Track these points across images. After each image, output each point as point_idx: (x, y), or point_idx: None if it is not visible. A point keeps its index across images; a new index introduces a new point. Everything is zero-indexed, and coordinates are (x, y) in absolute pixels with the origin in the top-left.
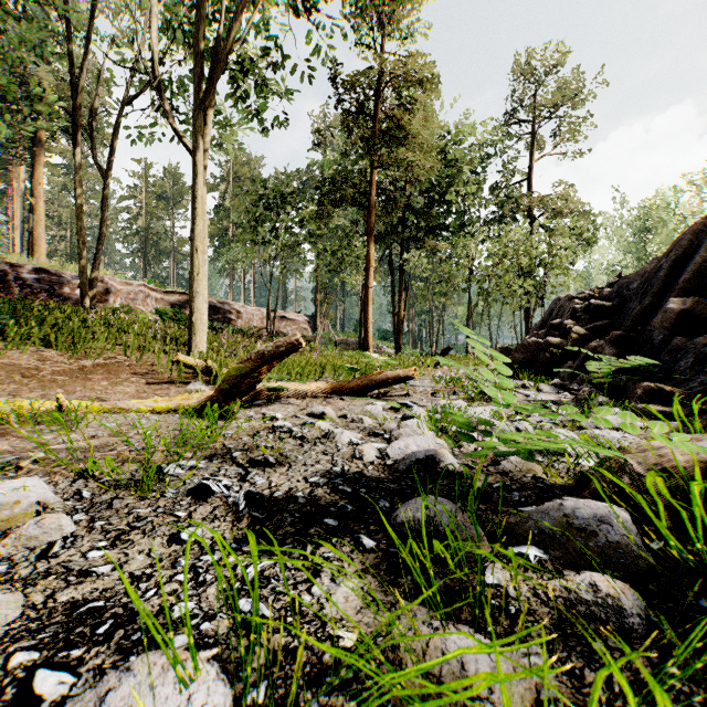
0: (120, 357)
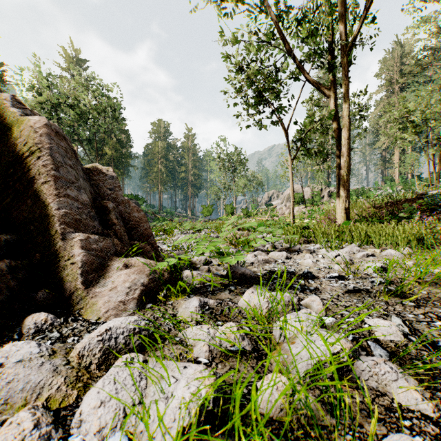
0: None
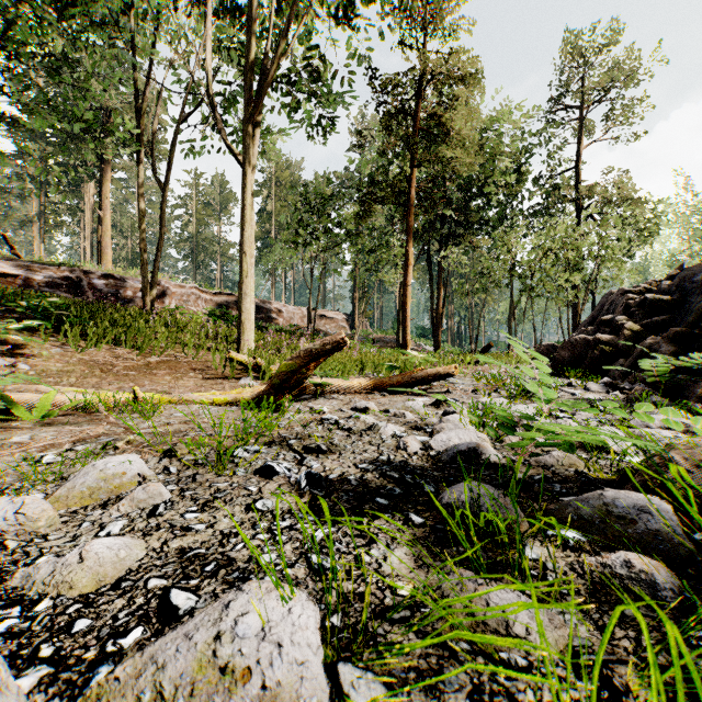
0: (179, 354)
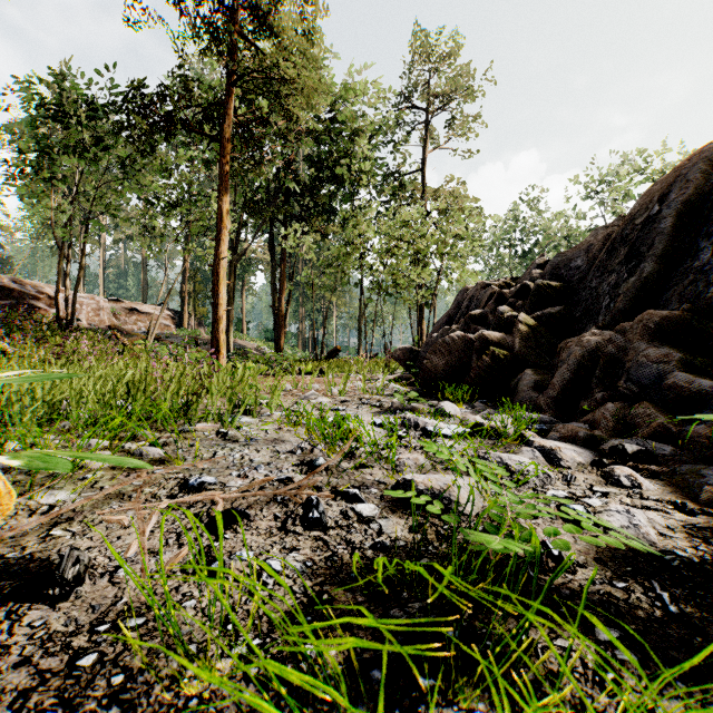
0: None
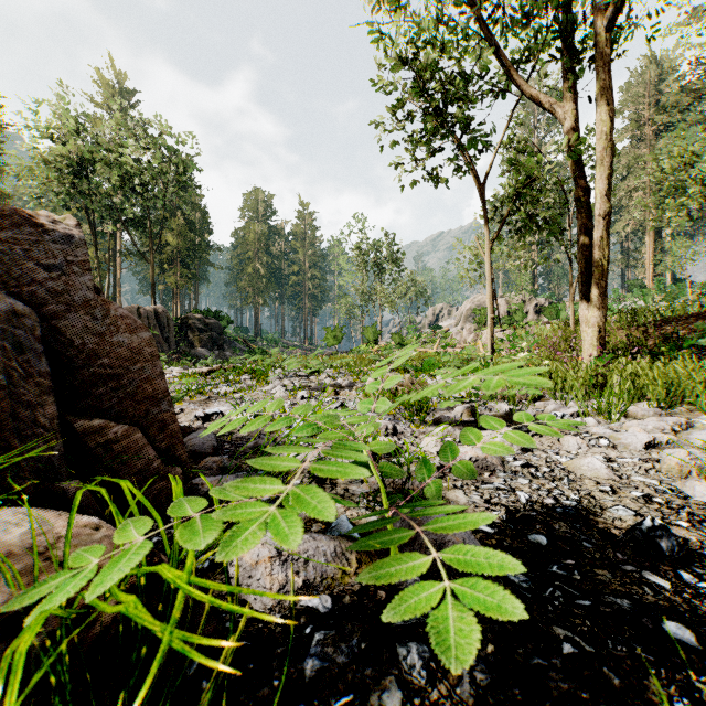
0: None
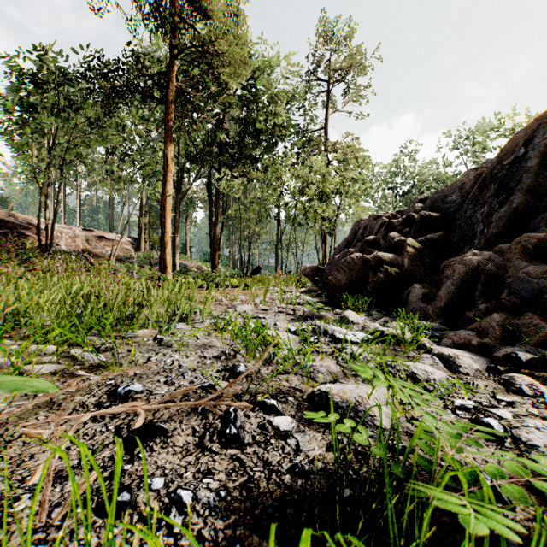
0: None
